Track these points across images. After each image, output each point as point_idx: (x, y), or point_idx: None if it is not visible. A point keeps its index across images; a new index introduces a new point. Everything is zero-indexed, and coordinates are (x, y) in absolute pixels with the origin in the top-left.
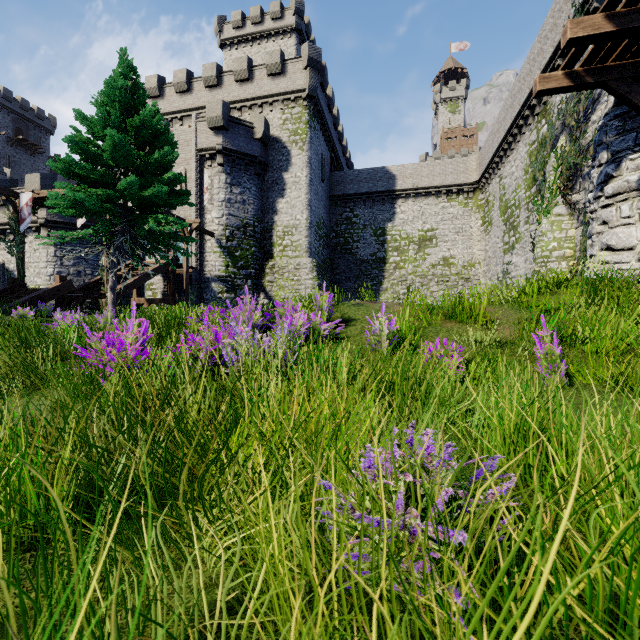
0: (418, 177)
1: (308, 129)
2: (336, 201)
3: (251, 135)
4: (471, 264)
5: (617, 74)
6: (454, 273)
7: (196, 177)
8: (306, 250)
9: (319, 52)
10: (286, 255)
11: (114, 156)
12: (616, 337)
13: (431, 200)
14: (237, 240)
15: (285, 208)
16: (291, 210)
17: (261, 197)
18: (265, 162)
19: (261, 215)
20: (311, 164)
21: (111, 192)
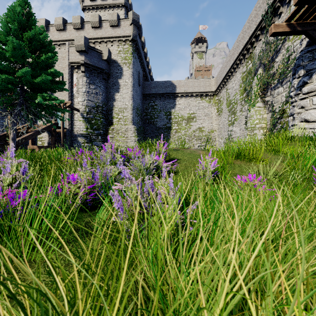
0: (187, 87)
1: (132, 57)
2: (146, 97)
3: (101, 57)
4: (212, 131)
5: (313, 27)
6: (204, 135)
7: (68, 78)
8: (131, 121)
9: (138, 17)
10: (120, 123)
11: (14, 55)
12: None
13: (193, 99)
14: (93, 114)
15: (119, 98)
16: (123, 99)
17: (106, 91)
18: (108, 73)
19: (106, 101)
20: (133, 76)
21: (11, 77)
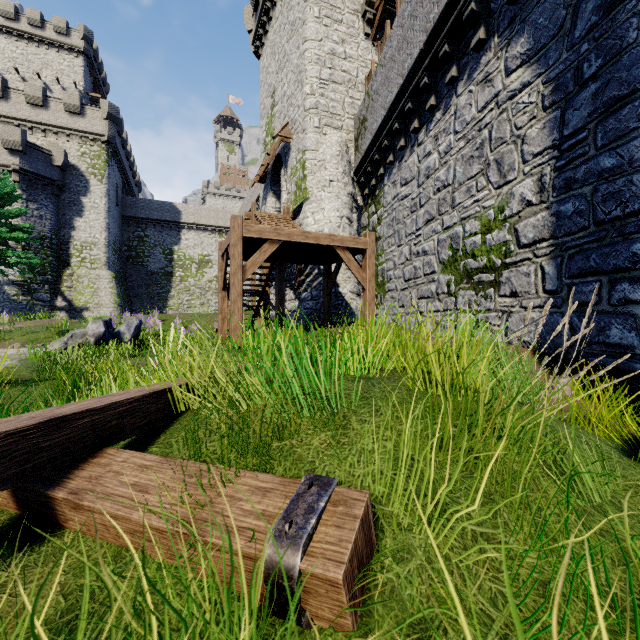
0: (198, 216)
1: (107, 167)
2: (129, 221)
3: (50, 161)
4: None
5: None
6: None
7: None
8: (105, 264)
9: (118, 110)
10: (85, 266)
11: None
12: None
13: (208, 234)
14: (34, 250)
15: (83, 226)
16: (90, 229)
17: (57, 213)
18: (63, 184)
19: (57, 229)
20: (109, 195)
21: None
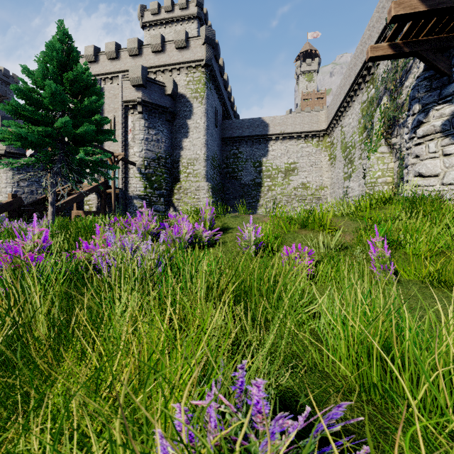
0: (284, 125)
1: (205, 88)
2: (226, 141)
3: (163, 92)
4: (321, 188)
5: (426, 46)
6: (309, 194)
7: (122, 121)
8: (204, 176)
9: (213, 33)
10: (189, 180)
11: (52, 102)
12: (429, 242)
13: (293, 142)
14: (153, 168)
15: (188, 146)
16: (193, 147)
17: (171, 137)
18: (174, 112)
19: (171, 150)
20: (207, 114)
21: (49, 129)
